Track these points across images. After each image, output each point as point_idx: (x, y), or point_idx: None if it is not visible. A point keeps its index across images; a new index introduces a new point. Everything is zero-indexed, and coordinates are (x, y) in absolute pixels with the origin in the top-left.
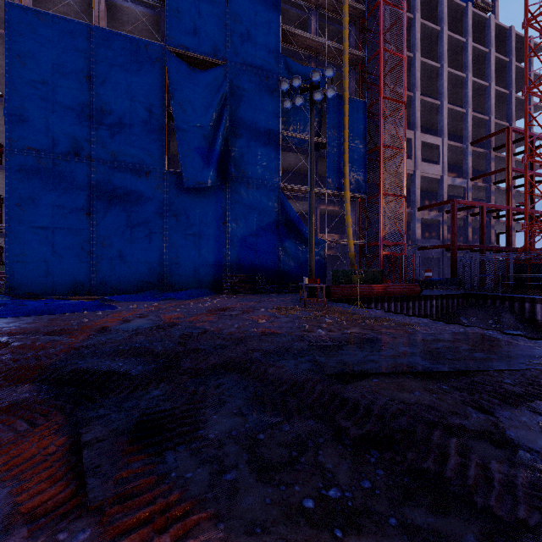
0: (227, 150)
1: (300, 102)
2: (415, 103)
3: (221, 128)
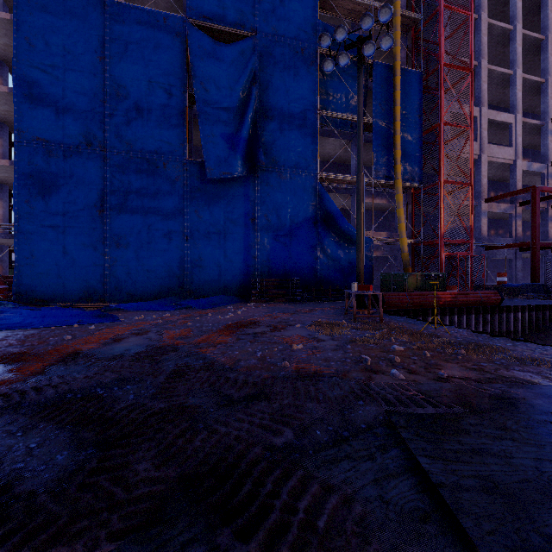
0: (256, 134)
1: (345, 62)
2: (481, 74)
3: (249, 109)
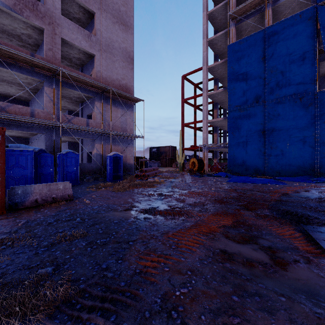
0: None
1: None
2: None
3: None
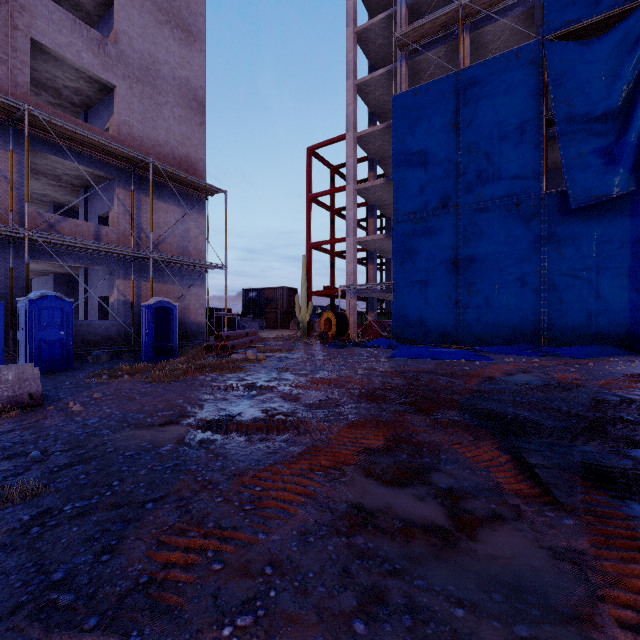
0: None
1: None
2: None
3: (639, 102)
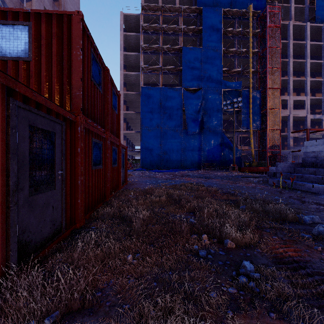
0: (202, 119)
1: (229, 107)
2: (289, 83)
3: (200, 112)
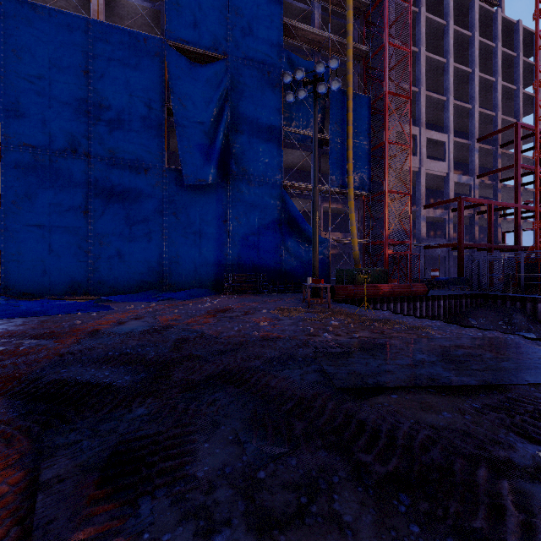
0: (228, 146)
1: (303, 96)
2: (420, 99)
3: (222, 124)
